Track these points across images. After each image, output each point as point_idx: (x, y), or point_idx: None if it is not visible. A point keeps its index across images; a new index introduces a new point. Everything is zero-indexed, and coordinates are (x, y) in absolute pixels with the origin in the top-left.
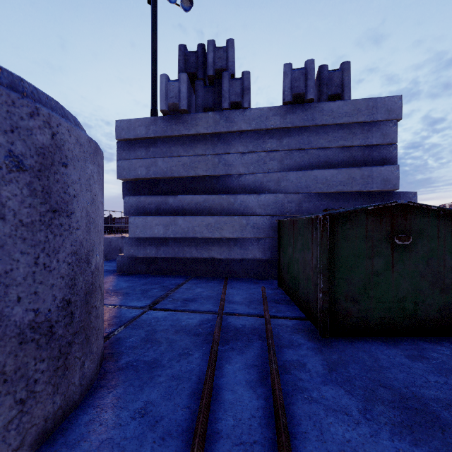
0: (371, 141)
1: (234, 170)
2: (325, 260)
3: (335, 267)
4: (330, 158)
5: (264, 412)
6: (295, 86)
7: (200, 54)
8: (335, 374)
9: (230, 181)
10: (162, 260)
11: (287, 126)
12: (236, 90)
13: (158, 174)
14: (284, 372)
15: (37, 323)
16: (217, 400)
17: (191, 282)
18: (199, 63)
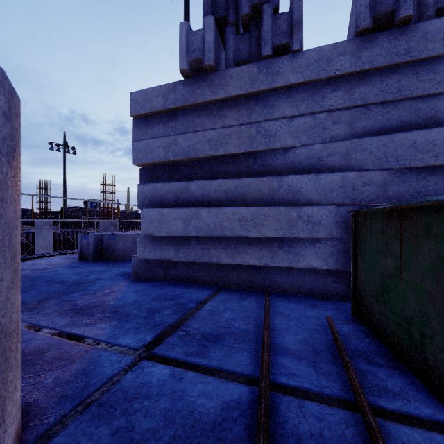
0: None
1: (278, 142)
2: None
3: None
4: (438, 111)
5: None
6: (378, 2)
7: None
8: None
9: (272, 159)
10: (183, 265)
11: (363, 67)
12: (282, 27)
13: (179, 155)
14: None
15: None
16: None
17: (217, 299)
18: (230, 1)
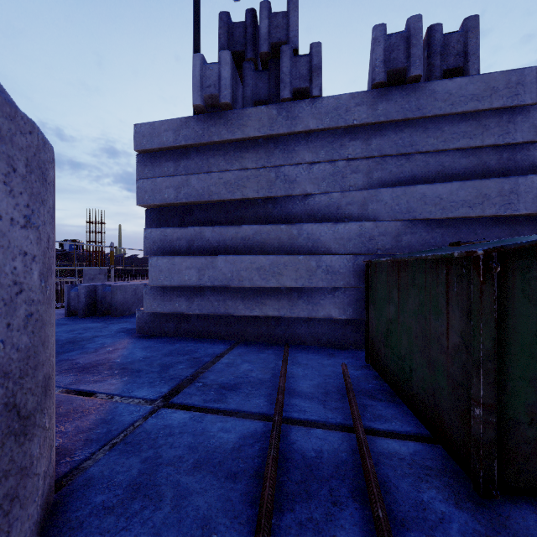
0: (514, 137)
1: (297, 189)
2: (488, 342)
3: (508, 355)
4: (445, 166)
5: None
6: (391, 58)
7: (250, 24)
8: None
9: (292, 205)
10: (196, 318)
11: (378, 120)
12: (302, 70)
13: (191, 198)
14: None
15: None
16: None
17: (235, 352)
18: (248, 36)
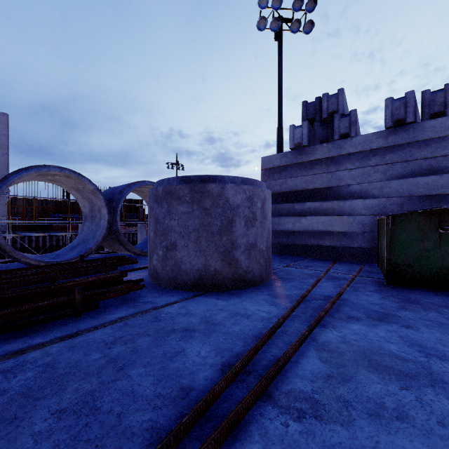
0: None
1: (343, 182)
2: (387, 241)
3: (396, 245)
4: (432, 166)
5: (336, 291)
6: (396, 114)
7: (317, 104)
8: (379, 291)
9: (340, 191)
10: (290, 246)
11: (389, 145)
12: (345, 124)
13: (287, 189)
14: (352, 287)
15: (262, 249)
16: (318, 287)
17: (310, 260)
18: (316, 110)
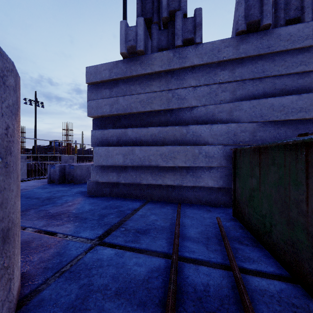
0: None
1: (186, 103)
2: None
3: None
4: (287, 85)
5: None
6: (249, 14)
7: (155, 0)
8: None
9: (183, 114)
10: (122, 185)
11: (240, 56)
12: (189, 27)
13: (119, 111)
14: None
15: None
16: None
17: (146, 207)
18: (154, 8)
